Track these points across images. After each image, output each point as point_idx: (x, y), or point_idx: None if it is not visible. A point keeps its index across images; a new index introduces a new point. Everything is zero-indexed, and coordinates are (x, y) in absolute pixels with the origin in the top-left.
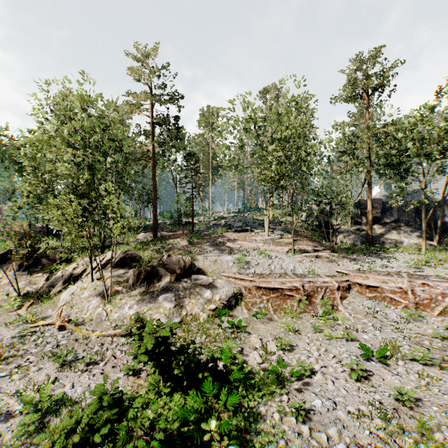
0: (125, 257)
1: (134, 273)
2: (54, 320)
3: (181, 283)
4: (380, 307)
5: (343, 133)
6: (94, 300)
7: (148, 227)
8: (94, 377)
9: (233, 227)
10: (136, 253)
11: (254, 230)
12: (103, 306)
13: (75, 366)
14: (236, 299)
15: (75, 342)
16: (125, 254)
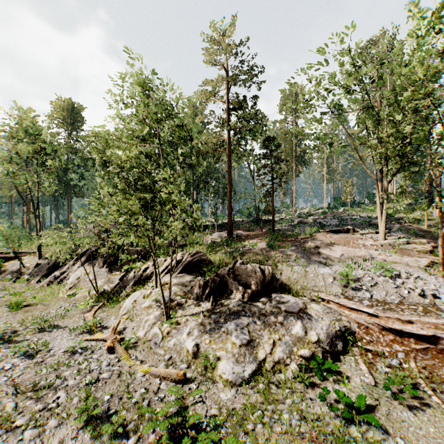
0: (193, 261)
1: (199, 283)
2: (107, 335)
3: (257, 306)
4: None
5: None
6: (152, 314)
7: (225, 225)
8: None
9: (325, 226)
10: (205, 256)
11: (358, 230)
12: (161, 324)
13: (99, 431)
14: (344, 340)
15: (116, 378)
16: (193, 257)
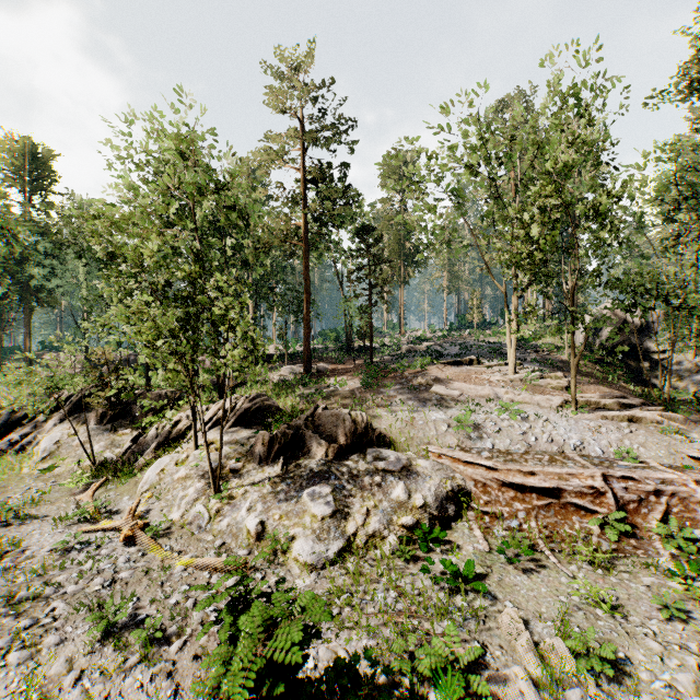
0: (253, 409)
1: (263, 439)
2: (122, 521)
3: (347, 465)
4: None
5: (682, 160)
6: (192, 487)
7: (299, 355)
8: (151, 684)
9: (443, 356)
10: (271, 401)
11: (484, 362)
12: (206, 500)
13: (125, 642)
14: (458, 503)
15: (143, 577)
16: (253, 402)
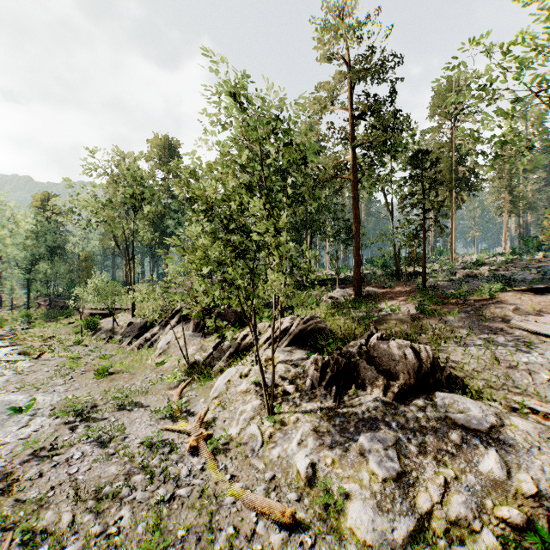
0: (307, 330)
1: (316, 364)
2: (192, 427)
3: (411, 410)
4: None
5: None
6: (249, 404)
7: (349, 279)
8: None
9: (515, 282)
10: (324, 324)
11: None
12: (261, 421)
13: None
14: None
15: (197, 499)
16: (307, 324)
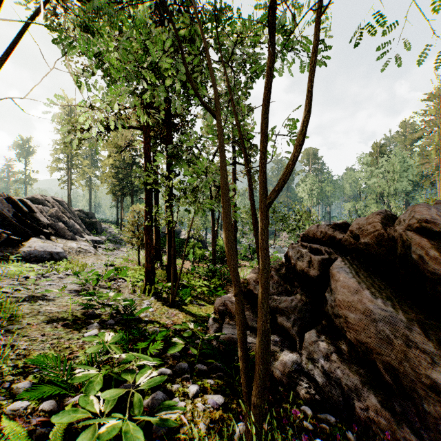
0: None
1: None
2: None
3: None
4: None
5: None
6: None
7: None
8: None
9: None
10: None
11: None
12: None
13: None
14: None
15: None
16: None
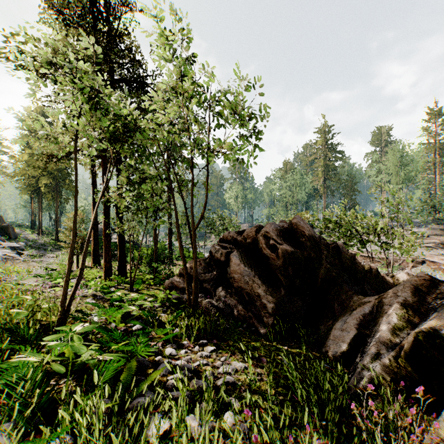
0: None
1: None
2: None
3: None
4: (432, 272)
5: None
6: None
7: None
8: None
9: None
10: None
11: (395, 228)
12: None
13: None
14: None
15: None
16: None
